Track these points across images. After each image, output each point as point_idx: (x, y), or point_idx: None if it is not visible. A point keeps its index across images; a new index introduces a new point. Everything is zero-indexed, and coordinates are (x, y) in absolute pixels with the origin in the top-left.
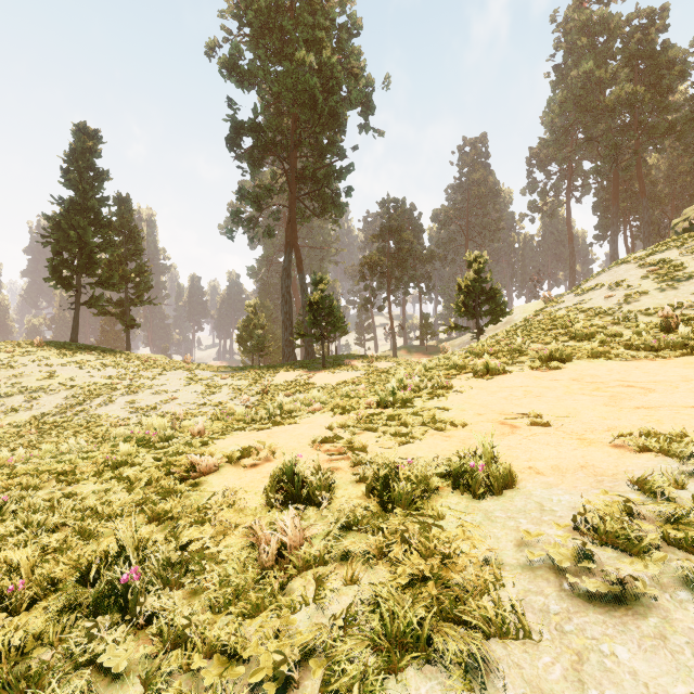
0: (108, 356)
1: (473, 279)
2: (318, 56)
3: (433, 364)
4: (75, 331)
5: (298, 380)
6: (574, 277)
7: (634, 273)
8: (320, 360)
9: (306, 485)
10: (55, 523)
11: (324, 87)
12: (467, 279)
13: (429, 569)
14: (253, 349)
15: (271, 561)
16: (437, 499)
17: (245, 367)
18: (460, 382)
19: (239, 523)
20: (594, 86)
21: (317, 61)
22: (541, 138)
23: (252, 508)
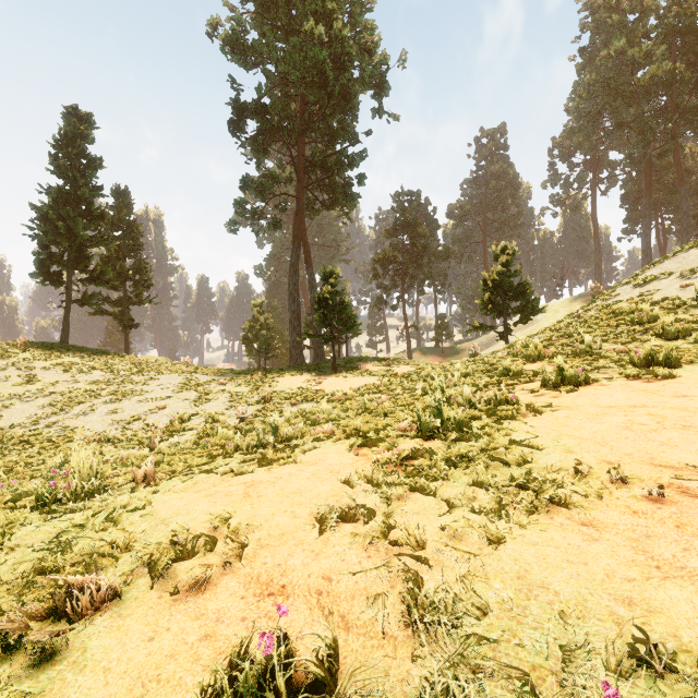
0: (99, 358)
1: (500, 272)
2: (328, 30)
3: (470, 369)
4: (65, 331)
5: (305, 385)
6: (600, 274)
7: None
8: (330, 363)
9: None
10: None
11: (335, 65)
12: (494, 272)
13: None
14: (258, 351)
15: None
16: None
17: (248, 370)
18: (525, 395)
19: None
20: (625, 68)
21: (327, 35)
22: (566, 125)
23: None
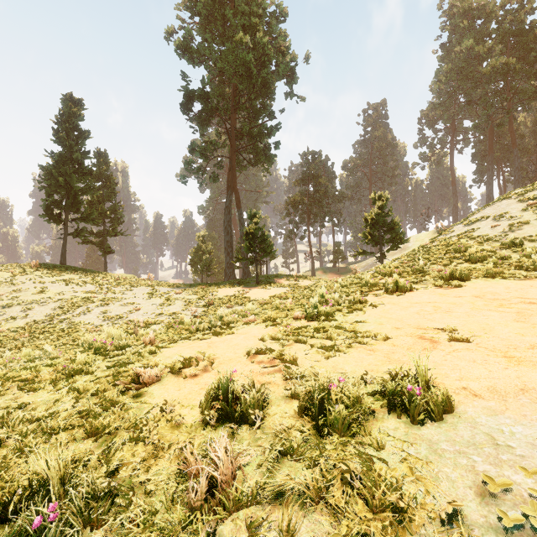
0: (89, 275)
1: (377, 213)
2: (252, 38)
3: (347, 282)
4: (63, 256)
5: (237, 294)
6: (456, 212)
7: (515, 207)
8: (254, 279)
9: (240, 400)
10: (0, 435)
11: (258, 62)
12: (372, 213)
13: (381, 527)
14: (201, 270)
15: (200, 499)
16: (372, 422)
17: (195, 284)
18: (373, 298)
19: (173, 441)
20: (473, 59)
21: (252, 41)
22: (430, 102)
23: (187, 424)
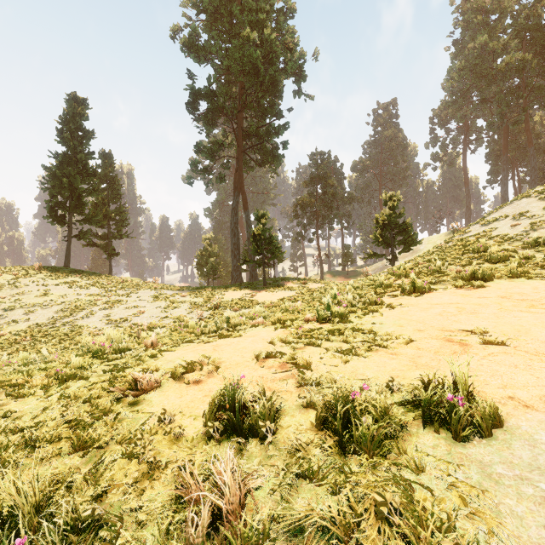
0: (93, 278)
1: (388, 214)
2: (260, 34)
3: (359, 284)
4: (67, 258)
5: (244, 297)
6: (469, 214)
7: (536, 205)
8: (262, 282)
9: (248, 410)
10: None
11: (265, 60)
12: (384, 214)
13: None
14: (208, 273)
15: (200, 535)
16: (405, 437)
17: (201, 287)
18: (389, 299)
19: (171, 457)
20: (488, 56)
21: (259, 38)
22: (442, 100)
23: (187, 437)
